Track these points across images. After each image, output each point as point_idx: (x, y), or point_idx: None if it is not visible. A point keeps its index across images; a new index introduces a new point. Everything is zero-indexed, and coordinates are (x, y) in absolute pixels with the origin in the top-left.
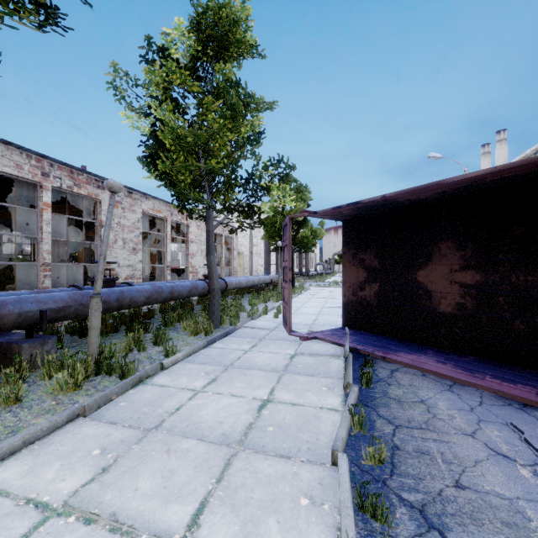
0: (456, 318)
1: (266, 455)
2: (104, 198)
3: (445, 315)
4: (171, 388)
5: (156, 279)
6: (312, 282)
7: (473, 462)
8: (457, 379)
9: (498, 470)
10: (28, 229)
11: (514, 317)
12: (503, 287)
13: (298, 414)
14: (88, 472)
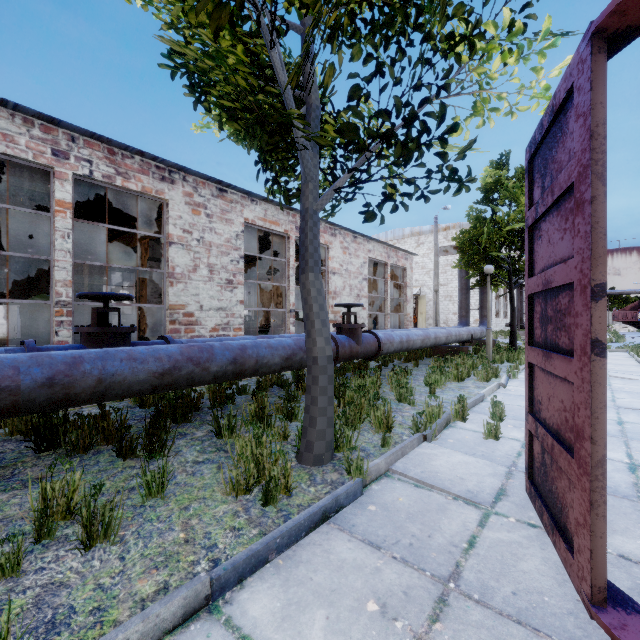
0: None
1: None
2: (174, 198)
3: None
4: None
5: (280, 331)
6: None
7: None
8: None
9: None
10: None
11: None
12: None
13: None
14: None
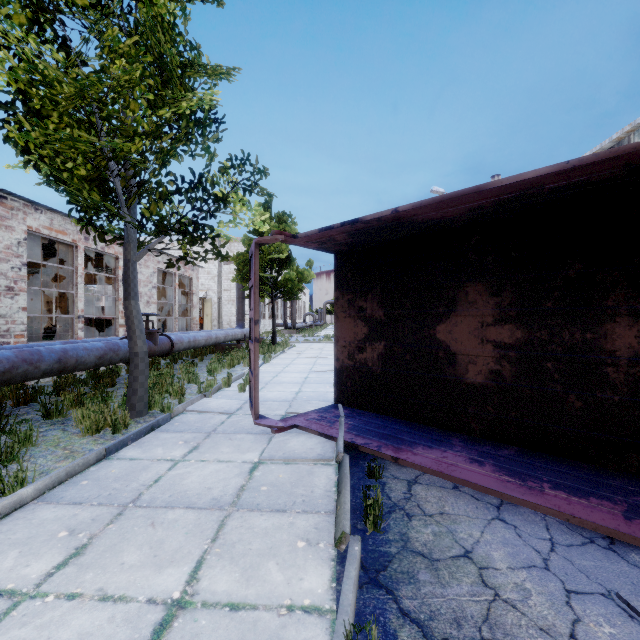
0: (489, 391)
1: None
2: None
3: (474, 387)
4: None
5: (62, 336)
6: (299, 337)
7: None
8: (508, 496)
9: None
10: None
11: (567, 390)
12: (552, 348)
13: None
14: None
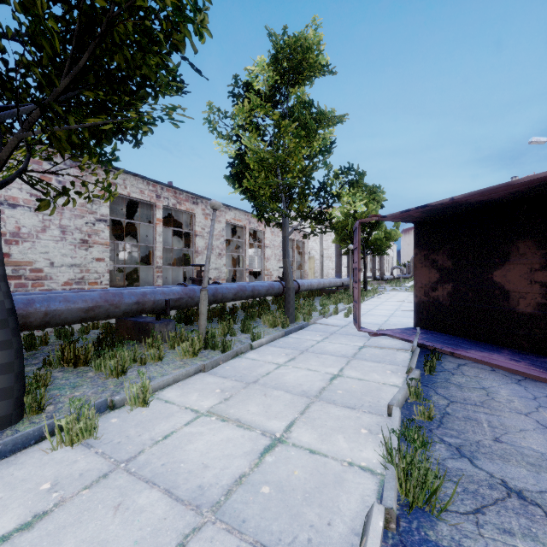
0: (536, 318)
1: (336, 405)
2: (198, 212)
3: (524, 316)
4: (260, 361)
5: (236, 281)
6: (387, 287)
7: (518, 430)
8: (527, 374)
9: (540, 437)
10: (136, 239)
11: None
12: None
13: (363, 385)
14: (216, 400)
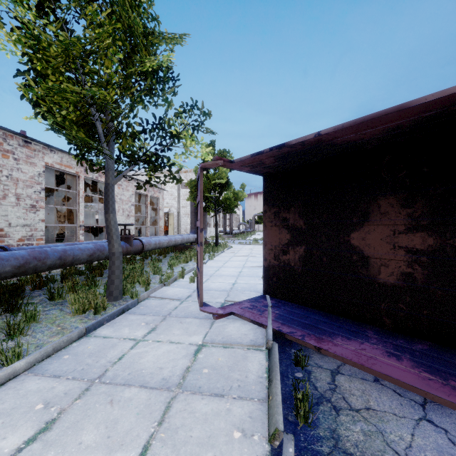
0: (400, 291)
1: None
2: None
3: (386, 287)
4: None
5: (70, 239)
6: (235, 240)
7: None
8: (433, 396)
9: None
10: None
11: None
12: None
13: None
14: None
